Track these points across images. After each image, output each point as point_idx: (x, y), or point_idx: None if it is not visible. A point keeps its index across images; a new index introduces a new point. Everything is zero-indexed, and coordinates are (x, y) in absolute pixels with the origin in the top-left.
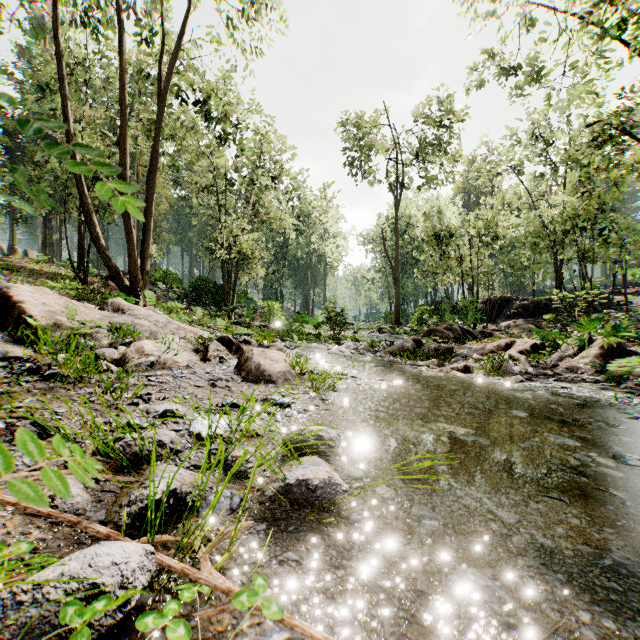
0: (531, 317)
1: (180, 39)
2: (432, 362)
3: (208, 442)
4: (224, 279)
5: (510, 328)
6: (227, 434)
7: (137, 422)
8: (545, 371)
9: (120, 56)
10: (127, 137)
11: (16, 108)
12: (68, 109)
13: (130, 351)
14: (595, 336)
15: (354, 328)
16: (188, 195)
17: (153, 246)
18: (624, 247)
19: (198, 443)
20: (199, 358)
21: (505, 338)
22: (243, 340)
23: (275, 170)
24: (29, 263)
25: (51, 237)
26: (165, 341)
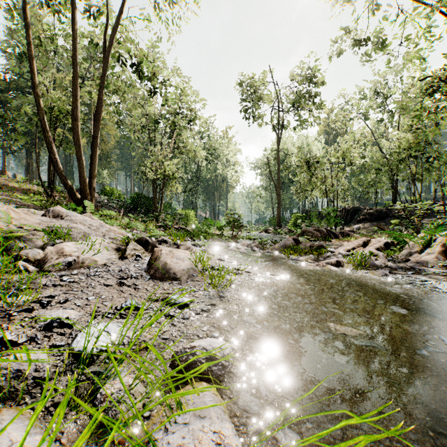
0: (375, 221)
1: (119, 16)
2: (309, 257)
3: (43, 402)
4: (154, 194)
5: (360, 229)
6: (113, 349)
7: (12, 338)
8: (400, 265)
9: (72, 26)
10: (78, 87)
11: (7, 73)
12: (34, 66)
13: (50, 252)
14: (437, 236)
15: (247, 229)
16: (129, 134)
17: (104, 171)
18: (443, 171)
19: (22, 410)
20: (118, 256)
21: (359, 237)
22: (161, 240)
23: (190, 115)
24: (11, 182)
25: (32, 164)
26: (88, 242)
